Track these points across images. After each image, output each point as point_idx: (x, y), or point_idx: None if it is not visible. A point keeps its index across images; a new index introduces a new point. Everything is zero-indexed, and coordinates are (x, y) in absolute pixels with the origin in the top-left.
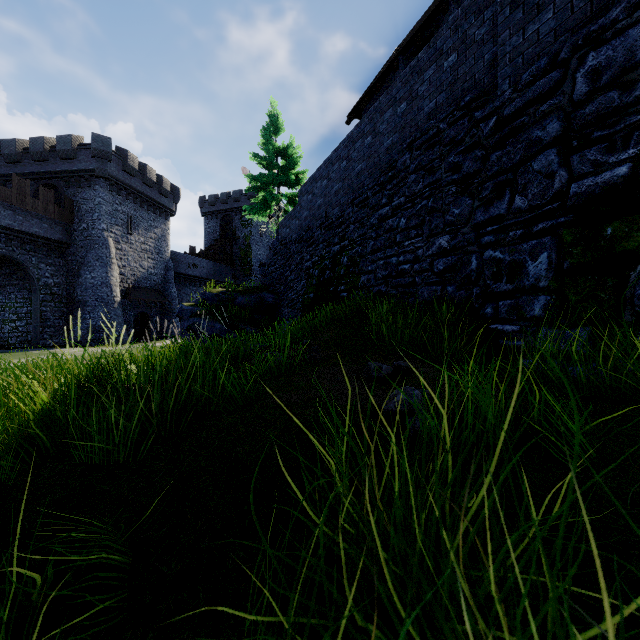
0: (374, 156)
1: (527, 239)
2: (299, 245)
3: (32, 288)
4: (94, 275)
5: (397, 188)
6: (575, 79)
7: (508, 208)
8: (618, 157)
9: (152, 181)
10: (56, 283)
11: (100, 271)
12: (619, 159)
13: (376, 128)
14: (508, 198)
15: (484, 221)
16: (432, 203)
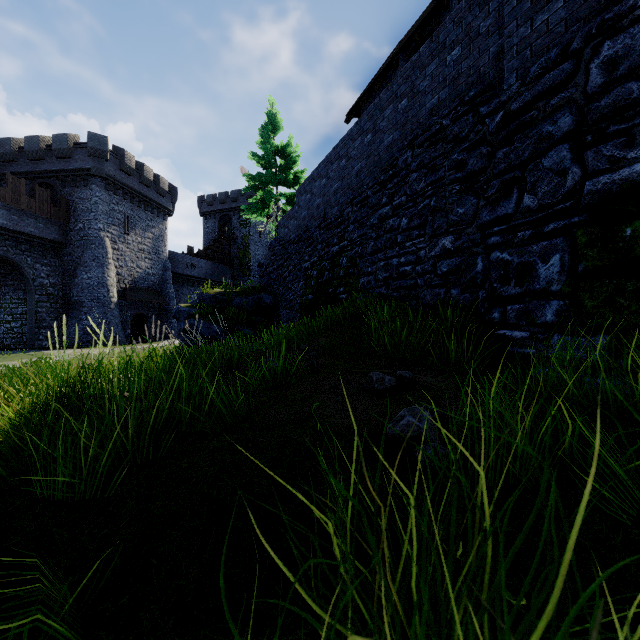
0: (374, 154)
1: (537, 240)
2: (297, 245)
3: (27, 289)
4: (90, 275)
5: (398, 187)
6: (589, 70)
7: (516, 207)
8: (637, 152)
9: (149, 180)
10: (52, 283)
11: (96, 271)
12: (638, 154)
13: (376, 125)
14: (516, 197)
15: (490, 221)
16: (435, 202)
